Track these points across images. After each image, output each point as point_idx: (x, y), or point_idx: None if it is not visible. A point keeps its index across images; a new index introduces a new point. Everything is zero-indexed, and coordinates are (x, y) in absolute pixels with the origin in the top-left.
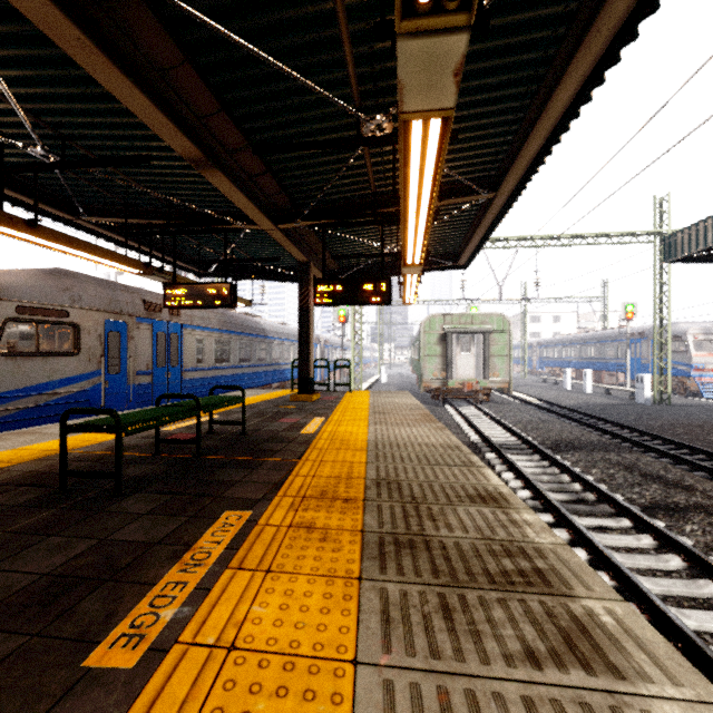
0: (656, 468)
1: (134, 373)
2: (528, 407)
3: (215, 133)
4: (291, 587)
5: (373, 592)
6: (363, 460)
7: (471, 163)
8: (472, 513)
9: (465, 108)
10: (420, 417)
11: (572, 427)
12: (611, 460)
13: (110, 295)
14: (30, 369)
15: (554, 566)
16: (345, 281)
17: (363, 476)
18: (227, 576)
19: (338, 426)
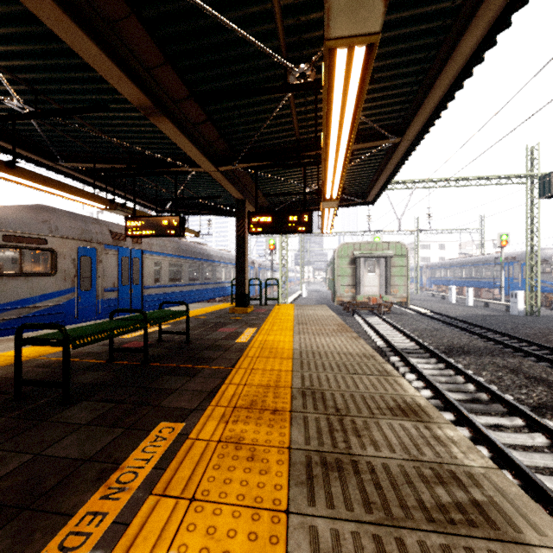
0: (538, 371)
1: (102, 290)
2: (422, 317)
3: (162, 84)
4: (214, 523)
5: (302, 531)
6: (289, 368)
7: (381, 111)
8: (396, 427)
9: (378, 59)
10: (337, 327)
11: (460, 334)
12: (497, 364)
13: (83, 226)
14: (14, 287)
15: (492, 498)
16: (274, 213)
17: (290, 385)
18: (149, 505)
19: (267, 335)
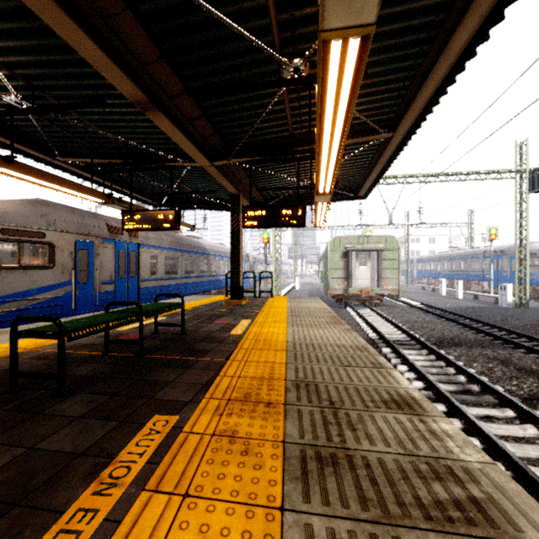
0: (528, 363)
1: (99, 283)
2: (413, 309)
3: (157, 79)
4: (207, 520)
5: (297, 530)
6: (283, 360)
7: (374, 107)
8: (390, 420)
9: (371, 54)
10: (330, 319)
11: (451, 326)
12: (488, 355)
13: (80, 220)
14: (13, 279)
15: (491, 495)
16: (268, 207)
17: (284, 377)
18: (142, 501)
19: (261, 327)
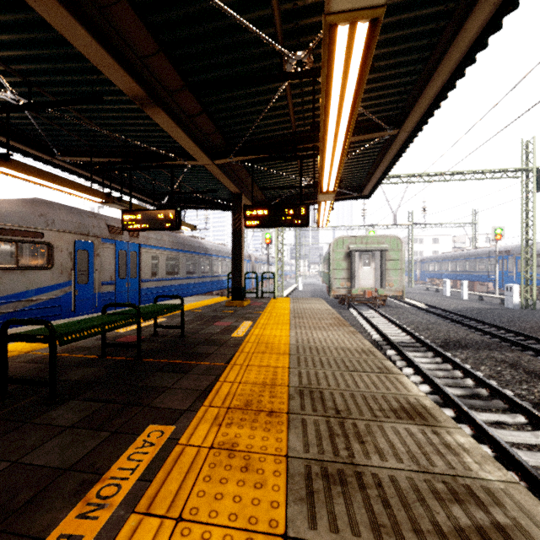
0: (538, 366)
1: (99, 283)
2: (417, 310)
3: (156, 74)
4: None
5: None
6: (286, 365)
7: (379, 102)
8: (401, 432)
9: (377, 47)
10: (333, 321)
11: (456, 328)
12: (496, 358)
13: (79, 220)
14: (10, 280)
15: (517, 520)
16: (270, 206)
17: (287, 383)
18: (131, 526)
19: (263, 329)
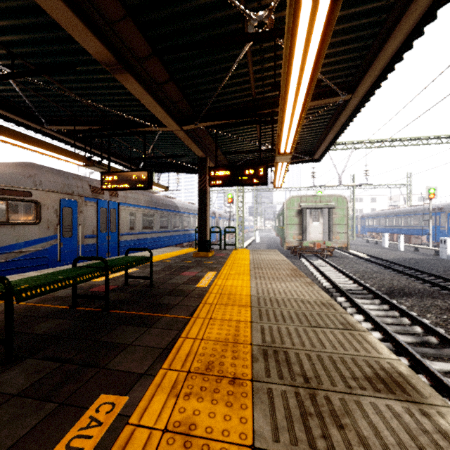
0: None
1: (82, 237)
2: (360, 260)
3: (125, 40)
4: None
5: None
6: (248, 319)
7: (334, 69)
8: (384, 411)
9: None
10: (290, 272)
11: (398, 276)
12: (440, 306)
13: (65, 181)
14: (1, 234)
15: None
16: (232, 167)
17: (249, 340)
18: None
19: (226, 279)
